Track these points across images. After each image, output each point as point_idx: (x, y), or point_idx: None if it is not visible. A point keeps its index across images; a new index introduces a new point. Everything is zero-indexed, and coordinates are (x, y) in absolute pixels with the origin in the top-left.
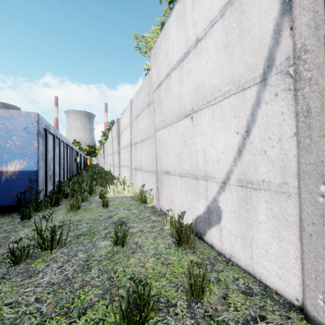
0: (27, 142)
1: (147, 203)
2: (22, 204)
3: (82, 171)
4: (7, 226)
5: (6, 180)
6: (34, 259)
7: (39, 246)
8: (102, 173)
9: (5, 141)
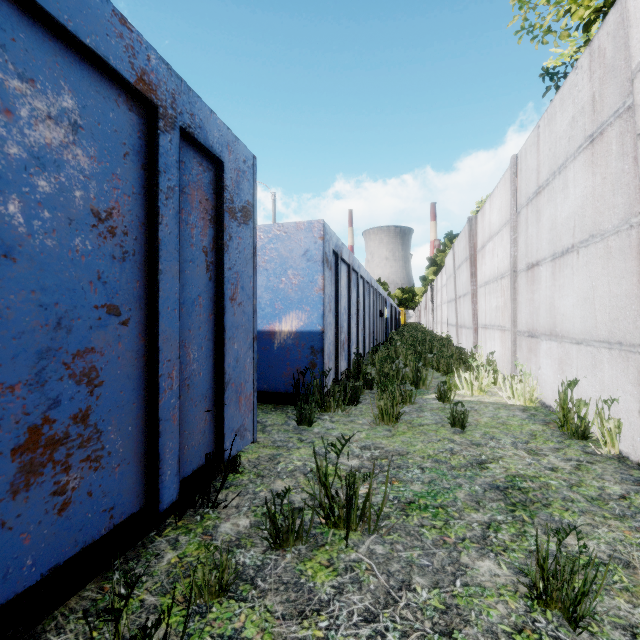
0: (307, 279)
1: (588, 441)
2: (300, 393)
3: (392, 335)
4: (278, 432)
5: (279, 347)
6: (312, 546)
7: (323, 511)
8: (432, 341)
9: (279, 280)
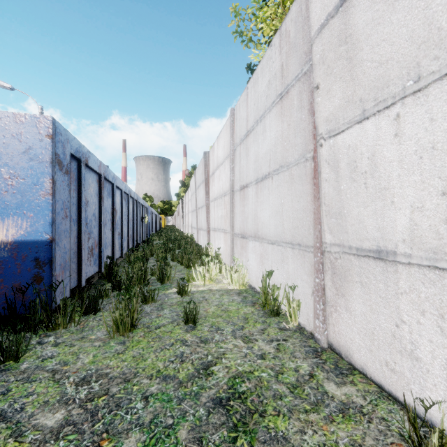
0: (30, 181)
1: (280, 316)
2: (17, 315)
3: (152, 236)
4: None
5: None
6: None
7: None
8: (180, 240)
9: None
